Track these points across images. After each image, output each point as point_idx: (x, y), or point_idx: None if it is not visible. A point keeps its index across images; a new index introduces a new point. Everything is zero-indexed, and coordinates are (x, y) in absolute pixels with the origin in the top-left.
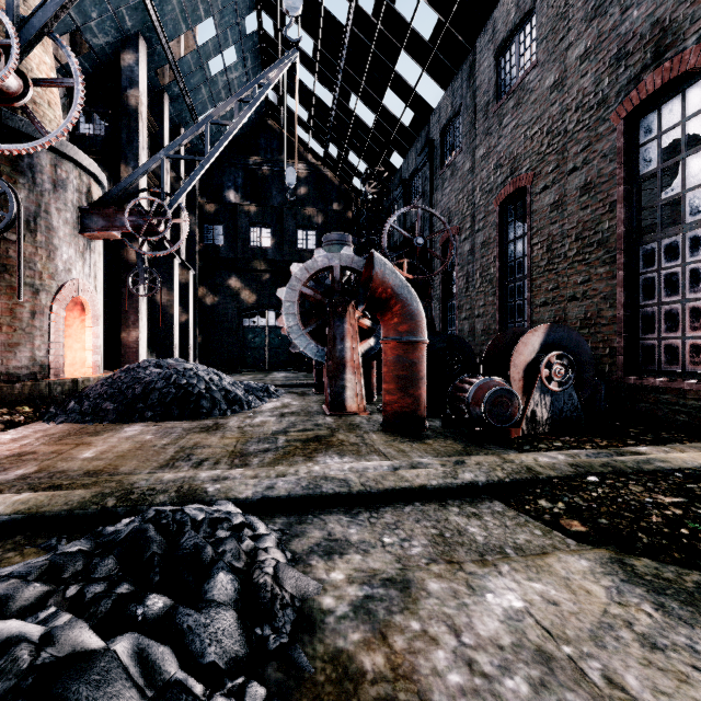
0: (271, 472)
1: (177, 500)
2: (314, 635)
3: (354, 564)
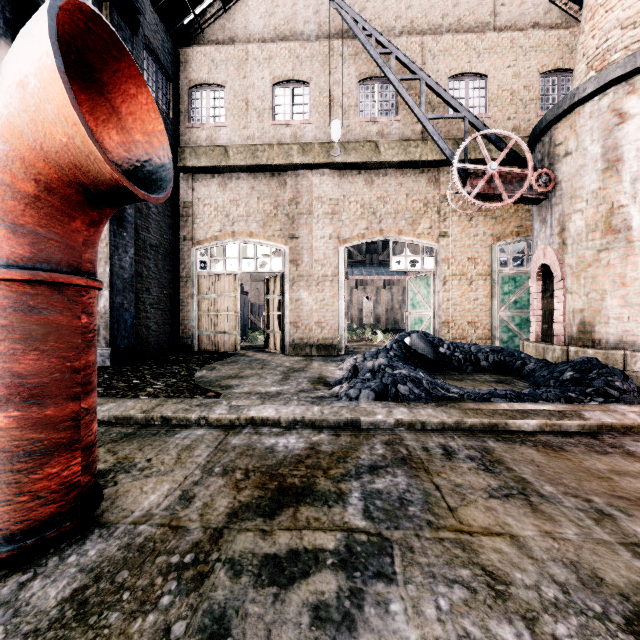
0: (352, 407)
1: (402, 401)
2: (332, 388)
3: (314, 394)
